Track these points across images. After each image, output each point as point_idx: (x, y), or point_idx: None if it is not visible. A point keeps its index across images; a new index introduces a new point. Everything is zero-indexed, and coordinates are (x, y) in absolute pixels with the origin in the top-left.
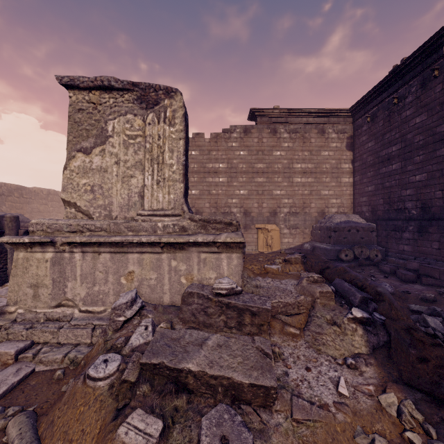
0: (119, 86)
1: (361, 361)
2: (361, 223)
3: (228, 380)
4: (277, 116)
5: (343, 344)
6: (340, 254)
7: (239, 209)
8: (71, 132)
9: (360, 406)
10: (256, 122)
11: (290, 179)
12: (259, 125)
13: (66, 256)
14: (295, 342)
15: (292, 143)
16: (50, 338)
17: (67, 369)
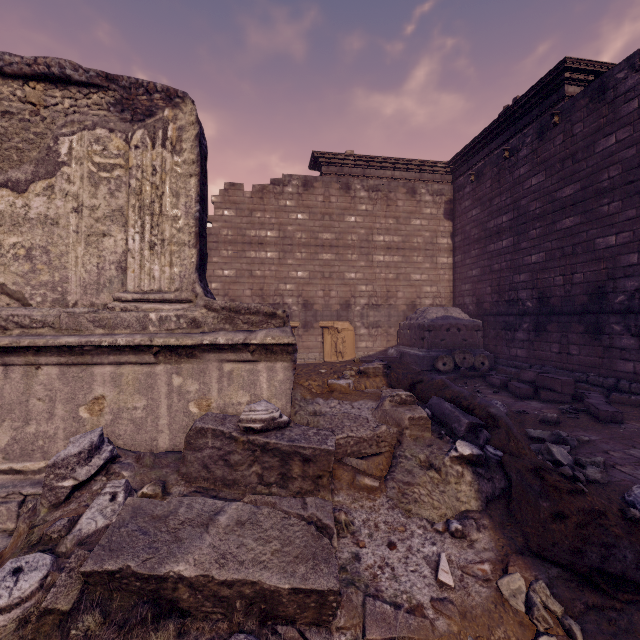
0: (81, 78)
1: (470, 525)
2: (463, 319)
3: (253, 586)
4: (351, 165)
5: (444, 498)
6: (436, 363)
7: (296, 300)
8: None
9: (471, 600)
10: (321, 172)
11: (369, 257)
12: (325, 177)
13: None
14: (372, 501)
15: (372, 206)
16: None
17: None
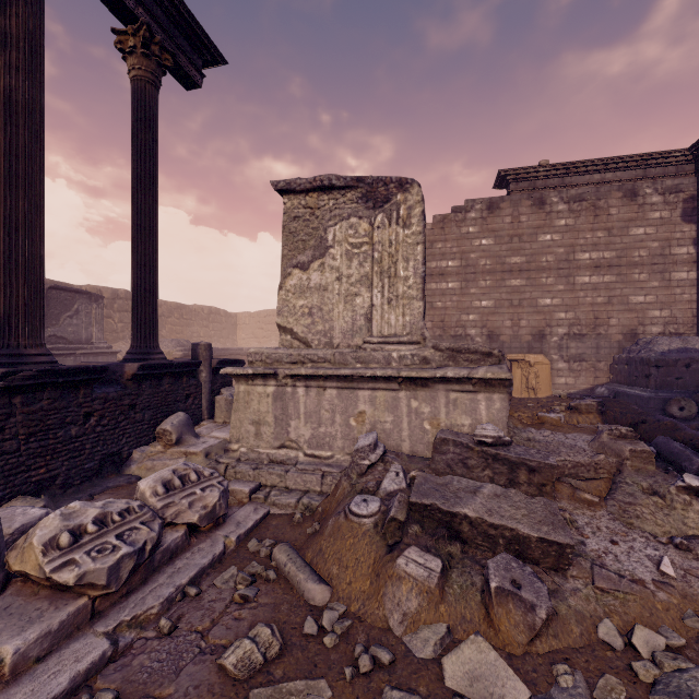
0: (341, 184)
1: (697, 543)
2: None
3: (511, 532)
4: (546, 176)
5: (669, 520)
6: (668, 407)
7: (480, 331)
8: (286, 245)
9: (693, 591)
10: (508, 191)
11: (569, 279)
12: (513, 196)
13: (289, 390)
14: (592, 511)
15: (573, 220)
16: (277, 481)
17: (303, 515)
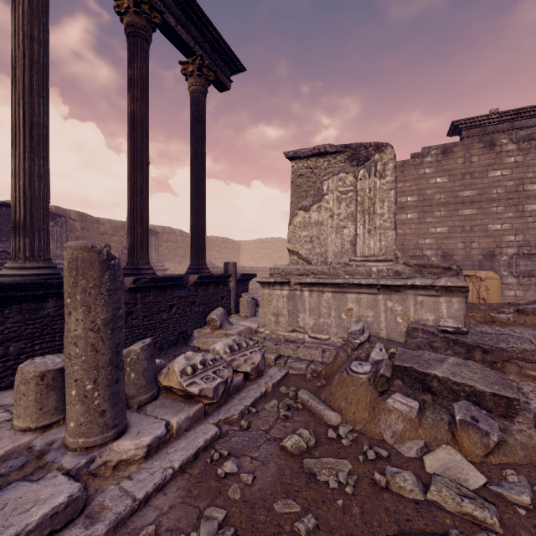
0: (333, 150)
1: None
2: None
3: (470, 388)
4: (496, 122)
5: None
6: None
7: (435, 252)
8: (293, 195)
9: None
10: (460, 137)
11: (518, 207)
12: (465, 141)
13: (298, 293)
14: None
15: (522, 157)
16: (291, 353)
17: (312, 375)
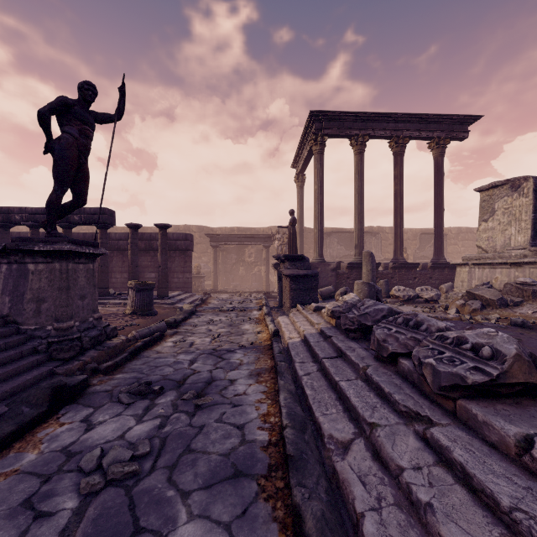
0: (500, 184)
1: None
2: None
3: (485, 297)
4: None
5: None
6: None
7: None
8: (480, 213)
9: (531, 316)
10: None
11: None
12: None
13: (472, 270)
14: None
15: None
16: None
17: None
